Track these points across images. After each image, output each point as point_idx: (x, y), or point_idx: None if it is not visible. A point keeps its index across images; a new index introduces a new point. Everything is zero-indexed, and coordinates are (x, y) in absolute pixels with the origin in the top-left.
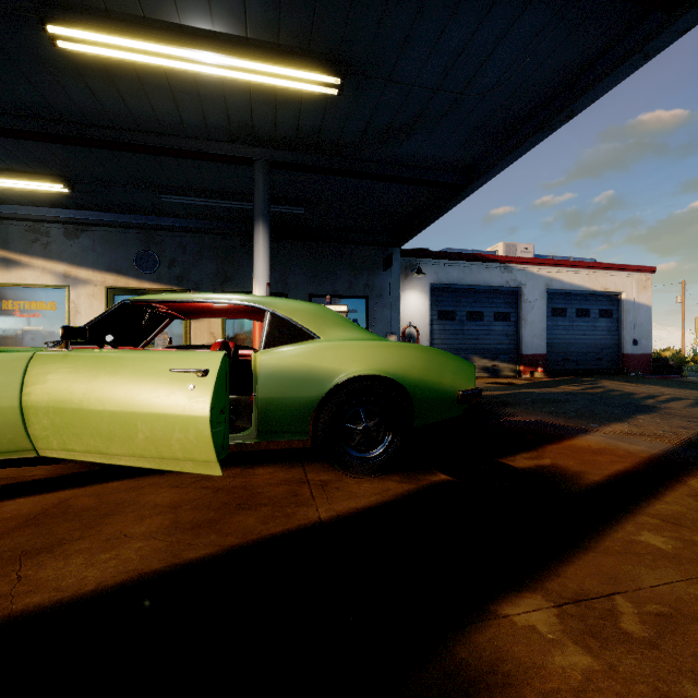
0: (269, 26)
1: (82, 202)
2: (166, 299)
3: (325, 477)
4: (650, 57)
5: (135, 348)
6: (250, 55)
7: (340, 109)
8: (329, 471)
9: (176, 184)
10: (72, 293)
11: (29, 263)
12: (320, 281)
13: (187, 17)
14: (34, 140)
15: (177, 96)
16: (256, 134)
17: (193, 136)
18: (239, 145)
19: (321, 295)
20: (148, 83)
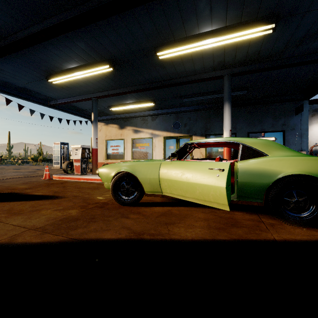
0: (237, 17)
1: (157, 107)
2: (199, 141)
3: (271, 221)
4: None
5: (182, 159)
6: (227, 33)
7: (272, 38)
8: (273, 219)
9: (189, 94)
10: (153, 140)
11: (142, 131)
12: (253, 125)
13: (201, 30)
14: (147, 90)
15: (194, 60)
16: (225, 64)
17: (198, 73)
18: (217, 71)
19: (254, 132)
20: (184, 59)
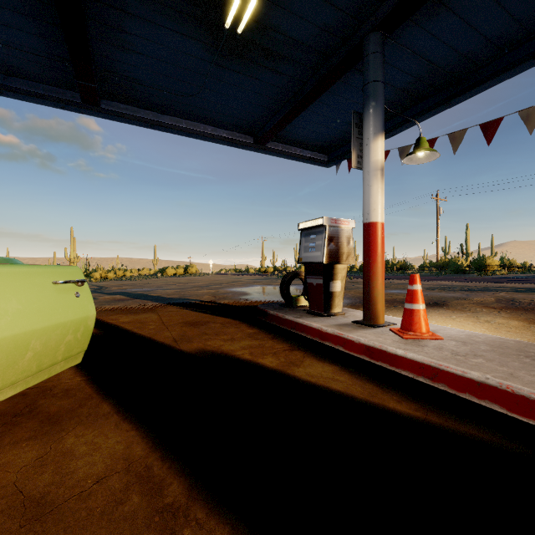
0: None
1: None
2: None
3: None
4: (64, 109)
5: None
6: None
7: None
8: None
9: None
10: None
11: None
12: None
13: None
14: None
15: None
16: None
17: None
18: None
19: None
20: None
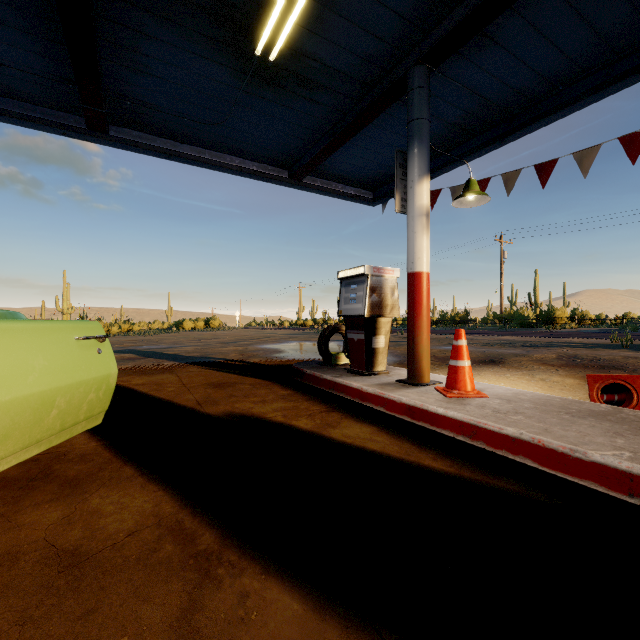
0: None
1: None
2: None
3: None
4: (65, 135)
5: None
6: None
7: None
8: None
9: None
10: None
11: None
12: None
13: None
14: None
15: None
16: None
17: None
18: None
19: None
20: None
